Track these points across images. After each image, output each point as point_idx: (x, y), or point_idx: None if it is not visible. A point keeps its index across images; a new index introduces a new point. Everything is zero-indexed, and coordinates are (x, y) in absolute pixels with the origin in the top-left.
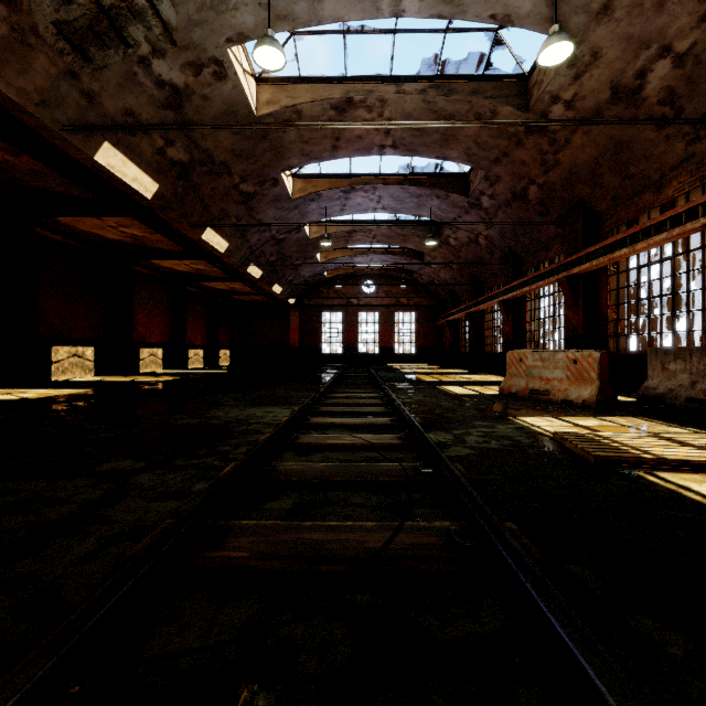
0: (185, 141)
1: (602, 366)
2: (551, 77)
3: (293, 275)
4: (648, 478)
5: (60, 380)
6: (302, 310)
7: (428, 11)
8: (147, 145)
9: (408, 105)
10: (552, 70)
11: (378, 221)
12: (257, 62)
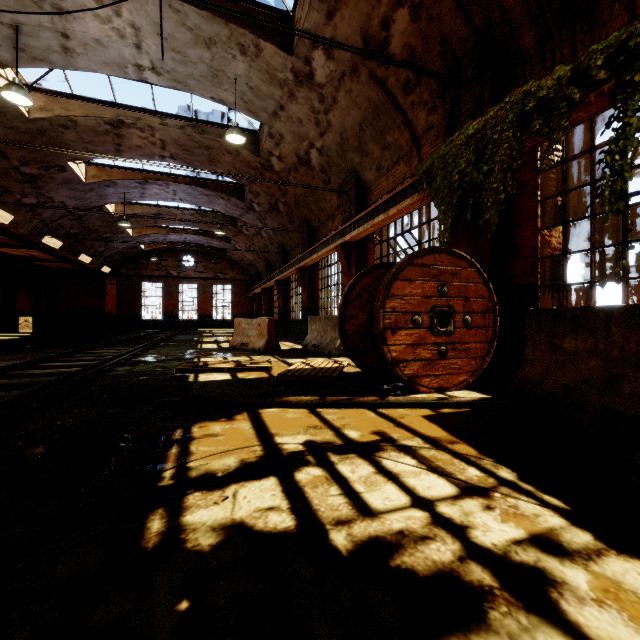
0: None
1: (270, 327)
2: (264, 140)
3: (104, 246)
4: (190, 375)
5: None
6: (120, 279)
7: (166, 83)
8: None
9: (174, 133)
10: (264, 135)
11: (183, 208)
12: (6, 98)
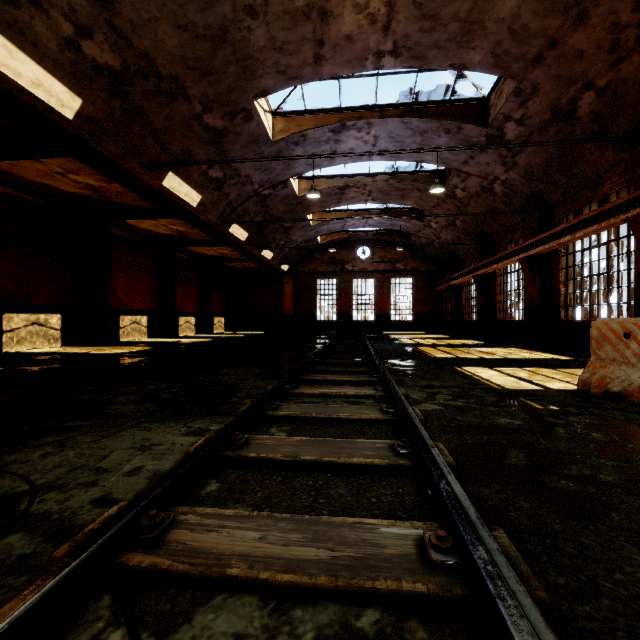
0: (109, 33)
1: None
2: None
3: (285, 239)
4: None
5: (12, 351)
6: (296, 277)
7: None
8: (45, 28)
9: None
10: None
11: (374, 173)
12: None
